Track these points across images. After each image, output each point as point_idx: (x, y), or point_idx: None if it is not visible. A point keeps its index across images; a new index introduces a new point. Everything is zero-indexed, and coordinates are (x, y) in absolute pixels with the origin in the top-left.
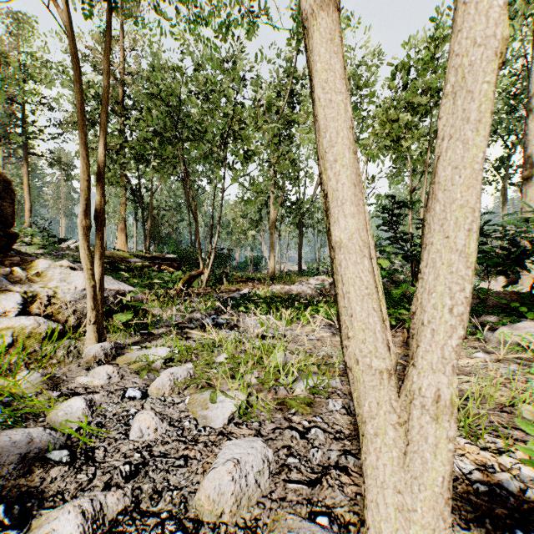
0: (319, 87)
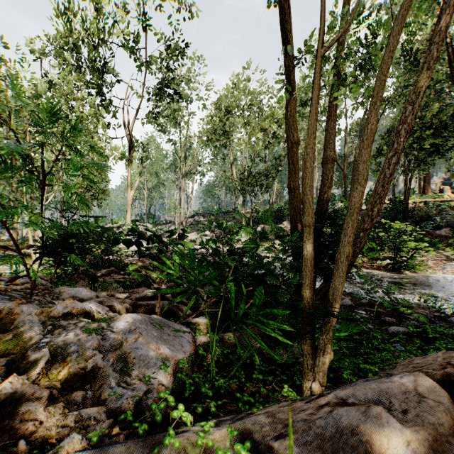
0: (30, 235)
